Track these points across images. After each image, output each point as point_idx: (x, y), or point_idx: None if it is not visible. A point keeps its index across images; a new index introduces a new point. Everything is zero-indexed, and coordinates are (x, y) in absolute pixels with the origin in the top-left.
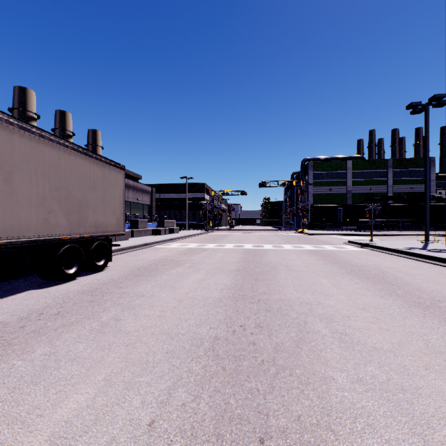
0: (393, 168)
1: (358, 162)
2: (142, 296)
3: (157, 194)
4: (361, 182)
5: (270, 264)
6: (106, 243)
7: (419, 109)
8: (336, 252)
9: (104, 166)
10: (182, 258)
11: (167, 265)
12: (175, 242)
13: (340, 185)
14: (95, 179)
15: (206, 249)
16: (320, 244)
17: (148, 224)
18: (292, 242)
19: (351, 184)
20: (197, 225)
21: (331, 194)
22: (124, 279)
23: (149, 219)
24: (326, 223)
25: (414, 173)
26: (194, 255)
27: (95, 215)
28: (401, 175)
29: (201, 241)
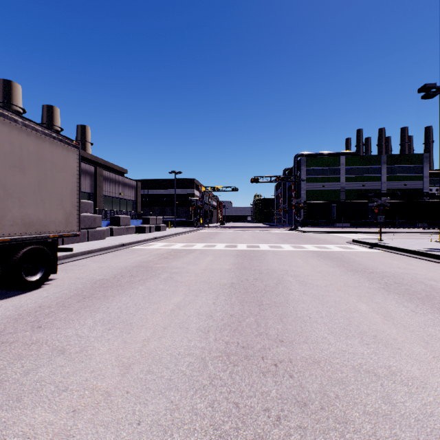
0: (386, 165)
1: (351, 157)
2: (61, 353)
3: (145, 189)
4: (354, 179)
5: (273, 274)
6: (45, 248)
7: (433, 92)
8: (347, 254)
9: (42, 139)
10: (161, 265)
11: (136, 277)
12: (159, 242)
13: (333, 181)
14: (22, 155)
15: (193, 250)
16: (323, 244)
17: (132, 221)
18: (289, 241)
19: (344, 180)
20: (187, 222)
21: (324, 190)
22: (59, 305)
23: (134, 216)
24: (320, 220)
25: (408, 169)
26: (177, 259)
27: (22, 208)
28: (394, 171)
29: (188, 240)
